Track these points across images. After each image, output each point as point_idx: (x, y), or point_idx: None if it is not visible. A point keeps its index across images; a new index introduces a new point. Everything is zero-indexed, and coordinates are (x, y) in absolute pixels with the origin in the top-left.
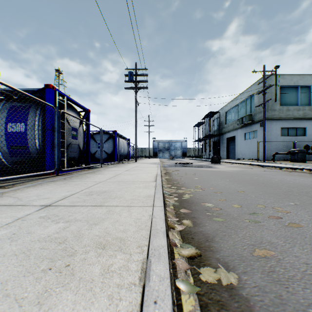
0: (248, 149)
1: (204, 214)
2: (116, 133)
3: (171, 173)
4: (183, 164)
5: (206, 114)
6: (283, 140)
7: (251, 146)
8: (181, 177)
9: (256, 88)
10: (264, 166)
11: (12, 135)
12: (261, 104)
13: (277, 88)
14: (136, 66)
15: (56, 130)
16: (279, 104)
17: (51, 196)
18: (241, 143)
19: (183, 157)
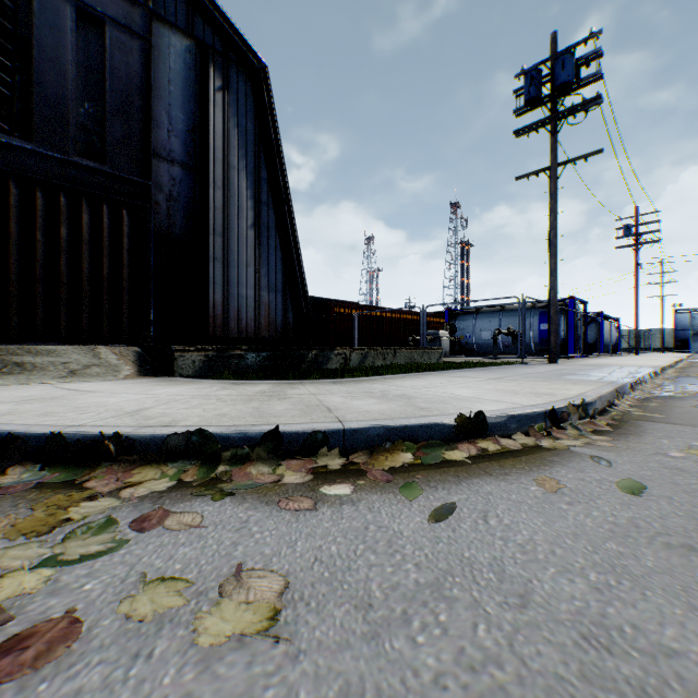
0: None
1: (696, 368)
2: (602, 315)
3: (695, 363)
4: None
5: None
6: None
7: None
8: None
9: None
10: None
11: (543, 331)
12: None
13: None
14: (635, 211)
15: (580, 328)
16: None
17: (611, 360)
18: None
19: None
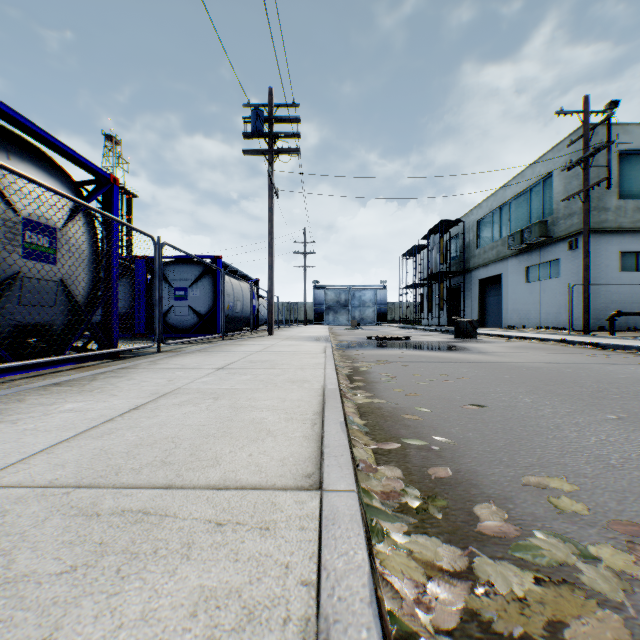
0: (537, 304)
1: None
2: (221, 262)
3: (370, 376)
4: (387, 340)
5: (434, 227)
6: (626, 281)
7: (543, 298)
8: (413, 397)
9: (558, 160)
10: (612, 347)
11: None
12: (577, 192)
13: (612, 157)
14: (270, 96)
15: None
16: (616, 194)
17: None
18: (517, 289)
19: (379, 322)
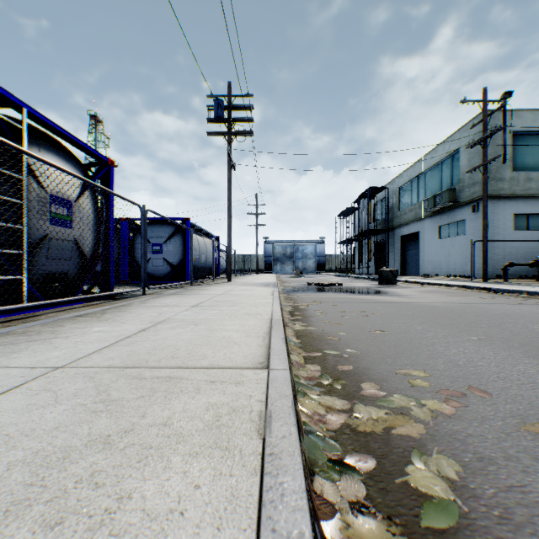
0: (447, 256)
1: None
2: (189, 223)
3: (307, 312)
4: (323, 286)
5: (363, 193)
6: (518, 238)
7: (452, 252)
8: (336, 326)
9: (464, 139)
10: (501, 291)
11: None
12: (478, 166)
13: (507, 136)
14: (229, 89)
15: None
16: (510, 167)
17: None
18: (431, 244)
19: (318, 271)
